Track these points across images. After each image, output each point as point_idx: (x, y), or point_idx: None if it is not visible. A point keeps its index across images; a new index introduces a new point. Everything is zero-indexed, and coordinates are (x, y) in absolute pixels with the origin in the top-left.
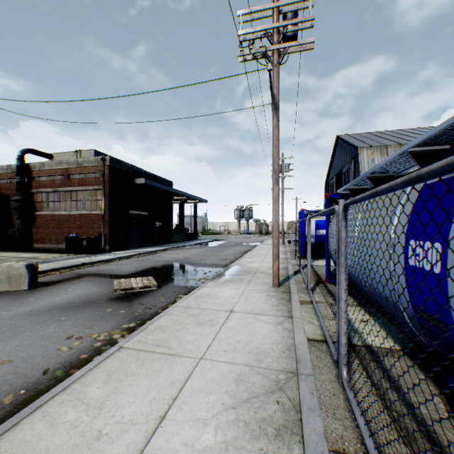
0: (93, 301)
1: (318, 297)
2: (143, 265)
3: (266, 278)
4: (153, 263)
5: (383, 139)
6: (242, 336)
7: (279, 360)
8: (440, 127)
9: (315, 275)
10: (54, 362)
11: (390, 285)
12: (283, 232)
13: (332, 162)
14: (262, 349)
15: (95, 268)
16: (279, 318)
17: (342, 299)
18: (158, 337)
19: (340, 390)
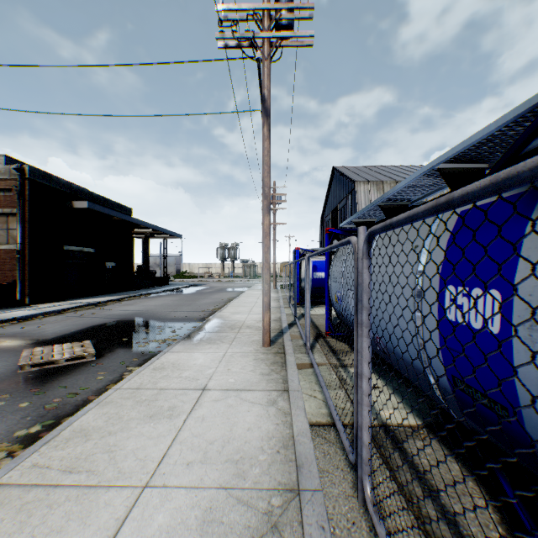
0: None
1: (319, 357)
2: (82, 323)
3: (254, 334)
4: (98, 319)
5: (379, 174)
6: (218, 431)
7: (271, 469)
8: (490, 129)
9: (313, 327)
10: None
11: (415, 345)
12: (275, 275)
13: (328, 196)
14: (247, 451)
15: None
16: (271, 394)
17: (364, 376)
18: (75, 451)
19: (362, 512)
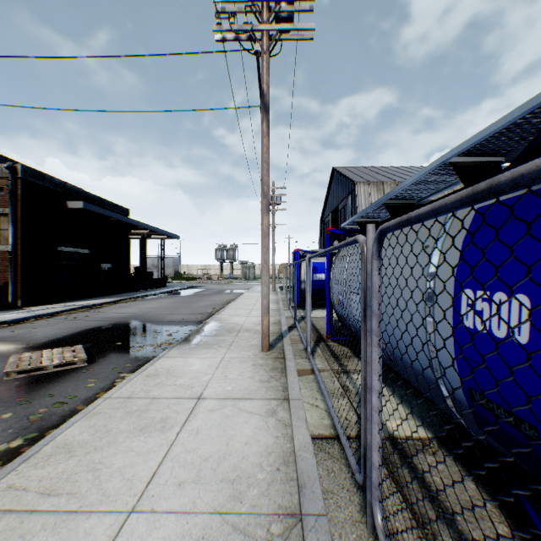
0: None
1: (321, 363)
2: (75, 327)
3: (253, 338)
4: (92, 322)
5: (379, 175)
6: (213, 446)
7: (271, 490)
8: (514, 115)
9: (314, 331)
10: None
11: (426, 353)
12: (274, 276)
13: (328, 197)
14: (244, 469)
15: None
16: (270, 403)
17: (374, 390)
18: (56, 470)
19: None
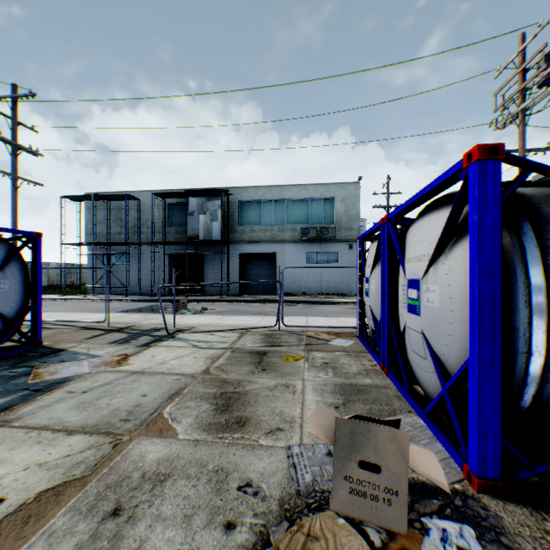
0: None
1: None
2: None
3: None
4: None
5: None
6: None
7: None
8: None
9: None
10: None
11: None
12: None
13: None
14: None
15: None
16: None
17: None
18: None
19: None
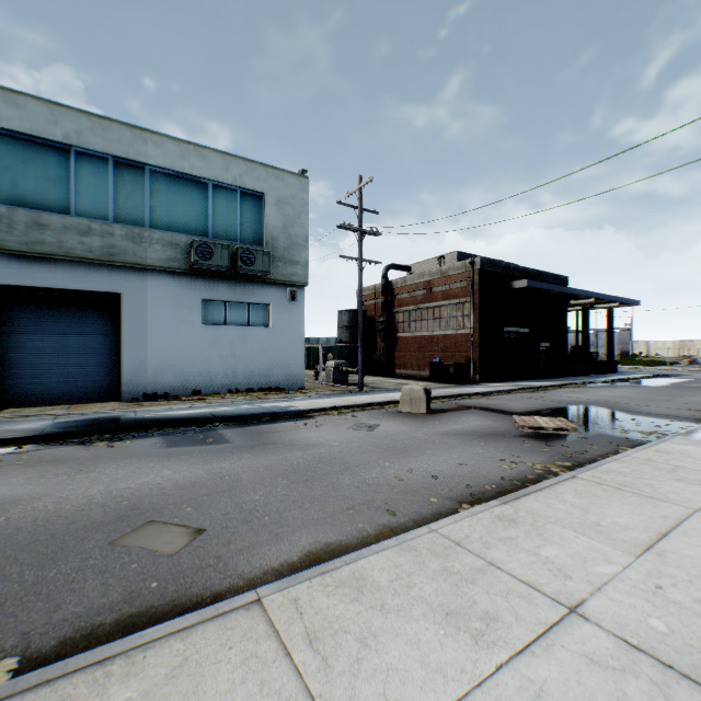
0: (500, 434)
1: None
2: (537, 404)
3: None
4: (550, 403)
5: None
6: None
7: None
8: None
9: None
10: (503, 474)
11: None
12: None
13: None
14: None
15: (474, 401)
16: None
17: None
18: (617, 478)
19: None
